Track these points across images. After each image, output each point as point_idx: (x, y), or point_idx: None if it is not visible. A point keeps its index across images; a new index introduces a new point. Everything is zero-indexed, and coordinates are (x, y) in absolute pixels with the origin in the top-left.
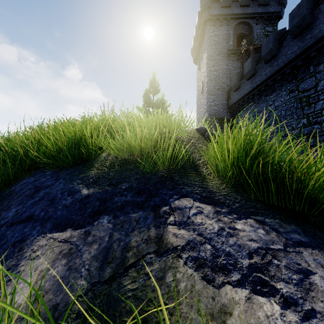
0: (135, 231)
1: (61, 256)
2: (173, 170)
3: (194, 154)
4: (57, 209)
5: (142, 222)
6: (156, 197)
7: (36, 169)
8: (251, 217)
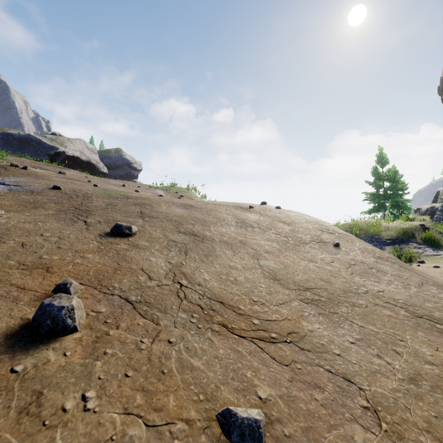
0: (402, 246)
1: (391, 248)
2: (409, 238)
3: (415, 234)
4: (384, 244)
5: (403, 245)
6: (405, 242)
7: (360, 236)
8: (422, 245)
